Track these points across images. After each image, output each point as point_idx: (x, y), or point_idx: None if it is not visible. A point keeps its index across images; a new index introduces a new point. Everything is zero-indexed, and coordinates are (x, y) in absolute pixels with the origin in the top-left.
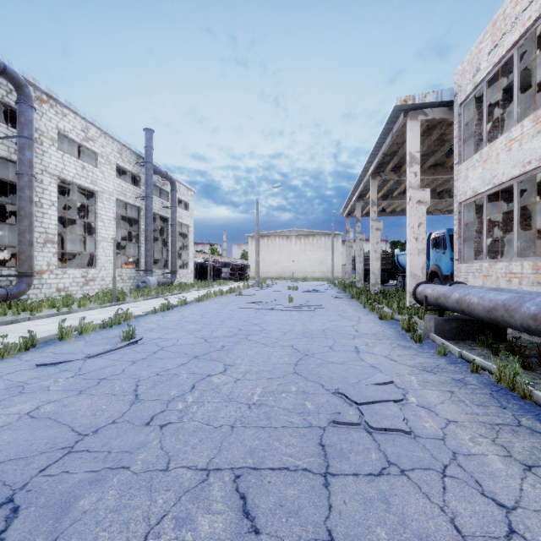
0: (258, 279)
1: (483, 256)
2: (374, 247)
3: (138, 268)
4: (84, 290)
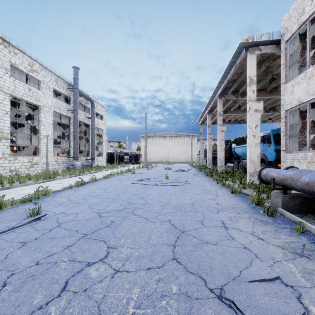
0: (146, 163)
1: (307, 148)
2: (220, 142)
3: (69, 156)
4: (30, 170)
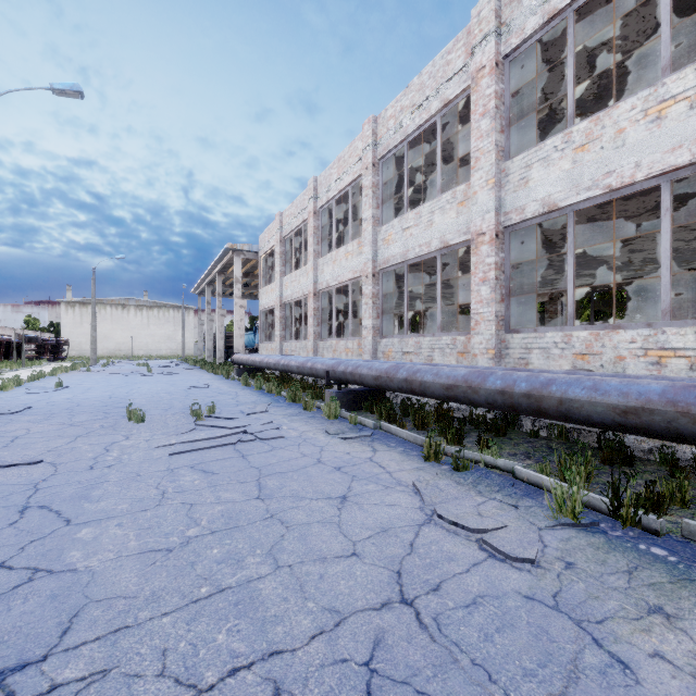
0: (95, 357)
1: (267, 340)
2: (219, 329)
3: None
4: None
